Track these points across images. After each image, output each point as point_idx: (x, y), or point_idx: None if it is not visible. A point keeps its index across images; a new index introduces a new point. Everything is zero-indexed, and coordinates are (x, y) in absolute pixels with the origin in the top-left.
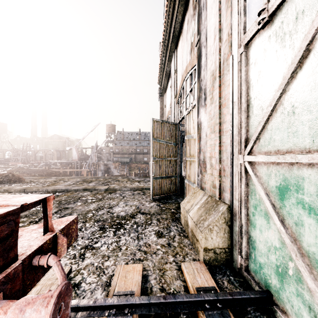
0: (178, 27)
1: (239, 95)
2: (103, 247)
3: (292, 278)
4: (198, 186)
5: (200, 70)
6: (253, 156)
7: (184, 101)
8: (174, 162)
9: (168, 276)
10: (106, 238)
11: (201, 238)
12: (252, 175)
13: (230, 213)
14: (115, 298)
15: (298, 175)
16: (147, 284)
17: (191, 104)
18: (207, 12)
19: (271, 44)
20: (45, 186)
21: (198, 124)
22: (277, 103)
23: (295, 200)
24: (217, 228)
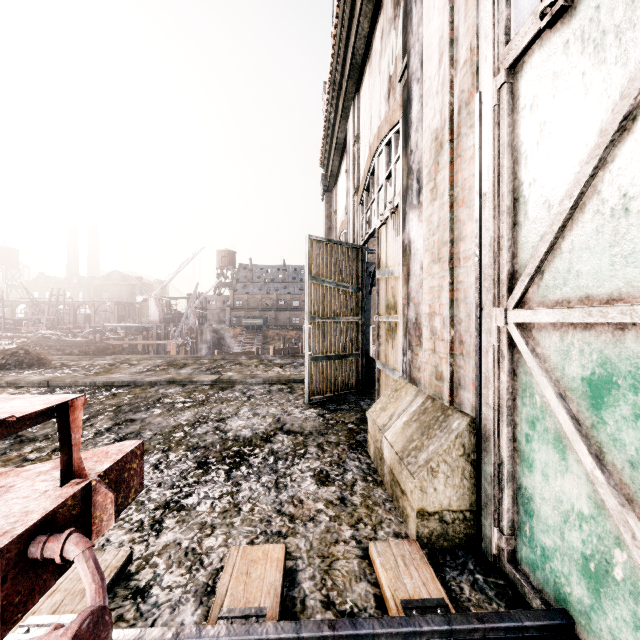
0: (362, 46)
1: (495, 179)
2: (203, 506)
3: (624, 588)
4: (403, 376)
5: (408, 131)
6: (528, 311)
7: (373, 200)
8: (354, 325)
9: (341, 572)
10: (209, 486)
11: (412, 488)
12: (525, 353)
13: (474, 436)
14: (221, 625)
15: (637, 353)
16: (295, 592)
17: (389, 205)
18: (425, 7)
19: (571, 61)
20: (92, 374)
21: (404, 245)
22: (584, 191)
23: (630, 410)
24: (448, 468)
